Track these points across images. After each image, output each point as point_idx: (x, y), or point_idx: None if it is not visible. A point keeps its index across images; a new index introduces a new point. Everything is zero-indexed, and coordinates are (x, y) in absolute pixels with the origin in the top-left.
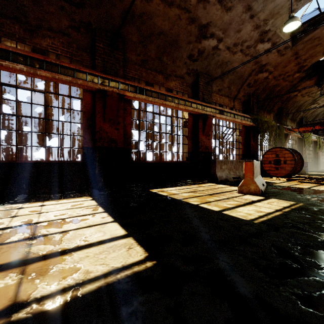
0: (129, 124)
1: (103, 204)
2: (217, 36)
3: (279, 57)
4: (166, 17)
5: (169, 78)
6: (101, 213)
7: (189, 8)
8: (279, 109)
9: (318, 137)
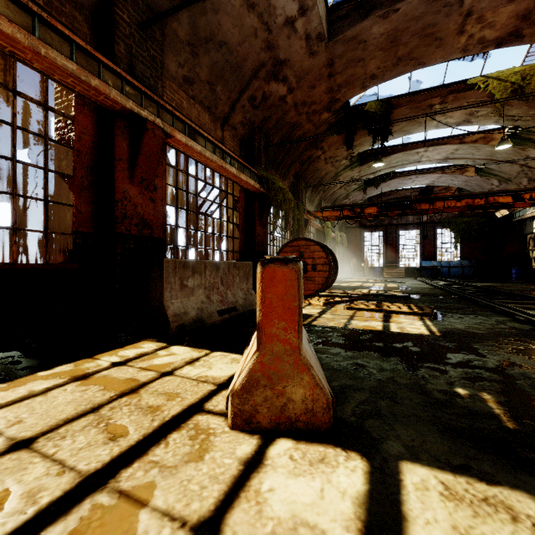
0: None
1: None
2: None
3: (307, 56)
4: None
5: None
6: None
7: None
8: (296, 175)
9: (336, 232)
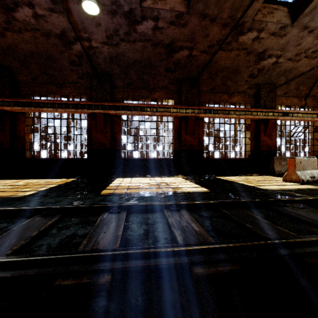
0: (201, 134)
1: (188, 180)
2: (275, 55)
3: None
4: (228, 58)
5: (233, 95)
6: (189, 182)
7: (245, 47)
8: None
9: None
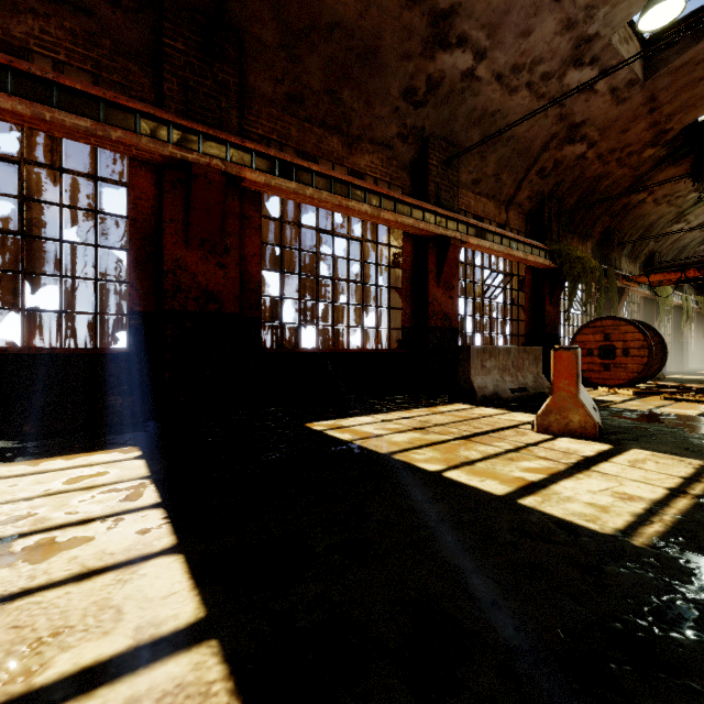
0: (255, 256)
1: (164, 473)
2: (474, 44)
3: (613, 106)
4: None
5: (357, 147)
6: (144, 513)
7: None
8: (604, 231)
9: (684, 297)
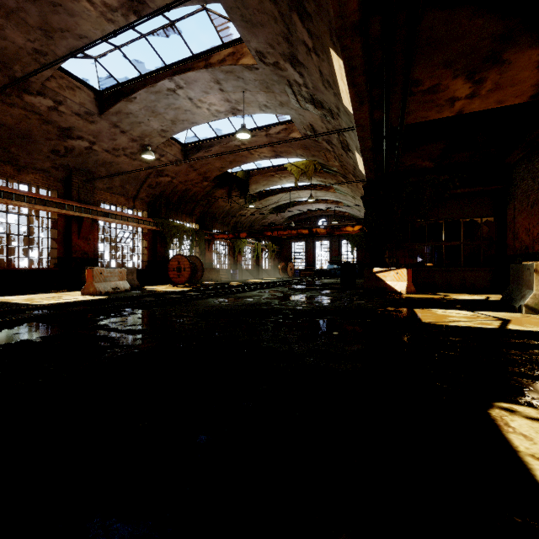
0: None
1: None
2: (88, 139)
3: (175, 166)
4: (8, 114)
5: (25, 170)
6: None
7: (39, 112)
8: (202, 212)
9: (256, 243)
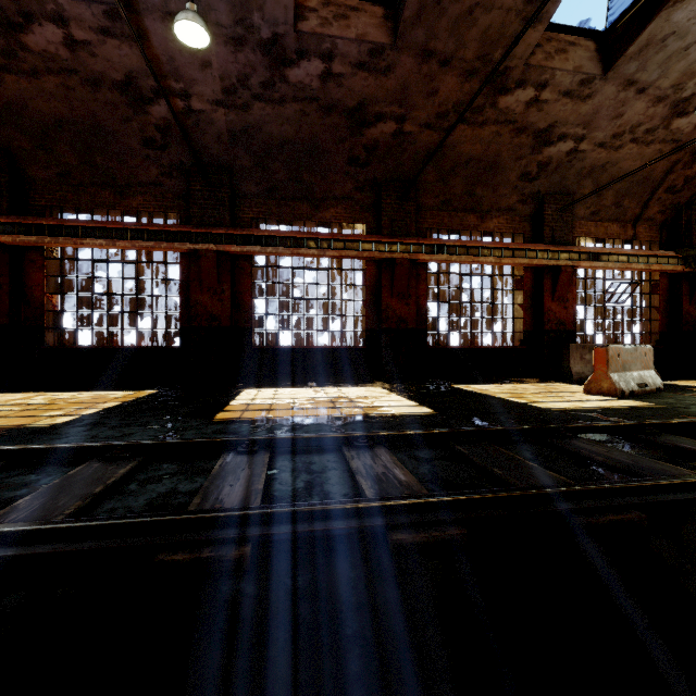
0: (423, 295)
1: (395, 392)
2: (573, 136)
3: None
4: (477, 140)
5: (488, 216)
6: (396, 396)
7: (512, 119)
8: None
9: None
